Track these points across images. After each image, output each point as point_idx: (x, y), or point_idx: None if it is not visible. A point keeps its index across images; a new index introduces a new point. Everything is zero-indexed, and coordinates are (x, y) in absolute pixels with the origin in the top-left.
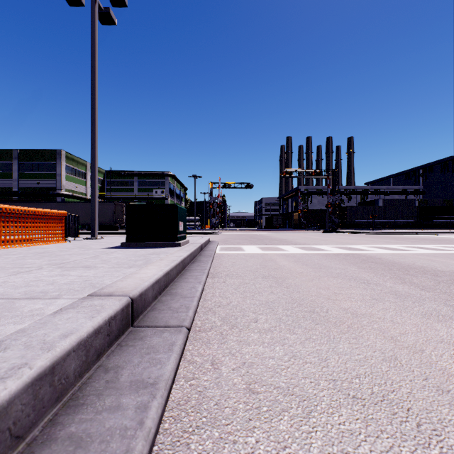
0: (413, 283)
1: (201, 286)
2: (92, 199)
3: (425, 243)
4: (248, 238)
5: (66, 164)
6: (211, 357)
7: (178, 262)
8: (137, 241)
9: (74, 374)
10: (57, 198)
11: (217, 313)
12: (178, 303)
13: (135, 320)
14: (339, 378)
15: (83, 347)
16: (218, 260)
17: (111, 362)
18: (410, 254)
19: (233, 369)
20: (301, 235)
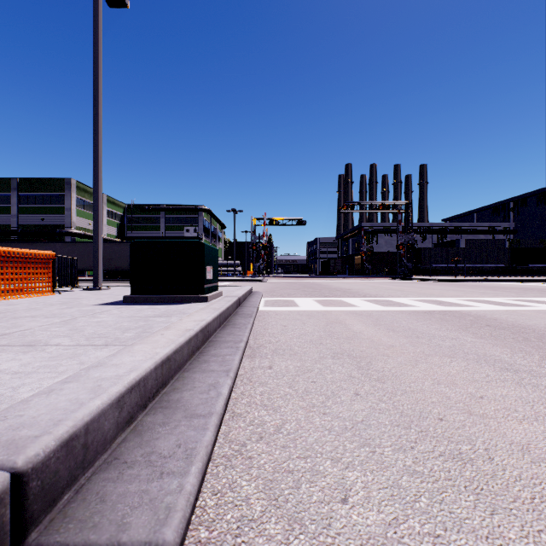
0: None
1: (229, 383)
2: (95, 237)
3: (536, 295)
4: (301, 288)
5: (77, 197)
6: None
7: (194, 332)
8: (147, 294)
9: None
10: (66, 237)
11: (255, 464)
12: (173, 436)
13: (39, 519)
14: None
15: None
16: (262, 322)
17: None
18: (531, 311)
19: None
20: (368, 284)
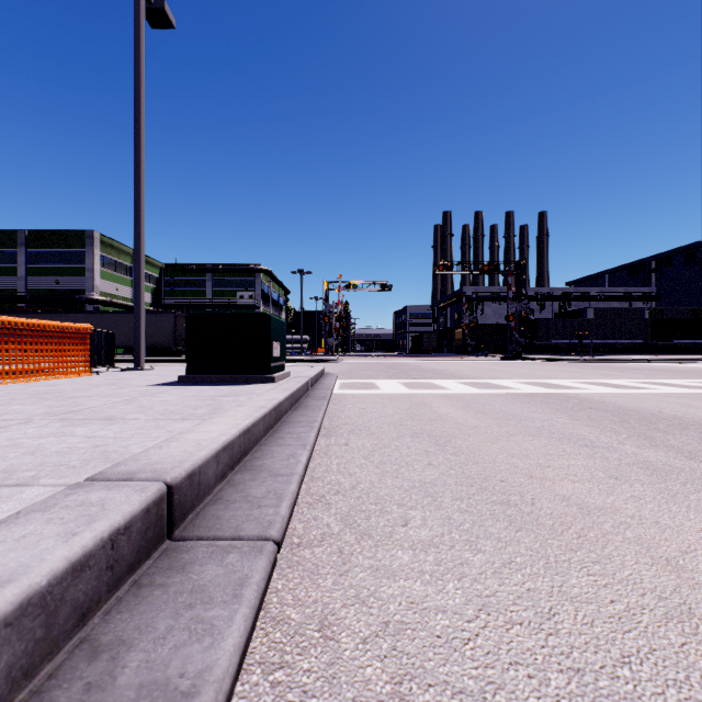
0: (670, 446)
1: (307, 454)
2: (136, 306)
3: (668, 377)
4: (385, 369)
5: (101, 254)
6: (319, 609)
7: (268, 409)
8: (205, 374)
9: (7, 676)
10: (87, 306)
11: (333, 507)
12: (263, 487)
13: (178, 525)
14: (587, 665)
15: (37, 610)
16: (337, 405)
17: (109, 631)
18: (649, 394)
19: (364, 639)
20: (468, 364)
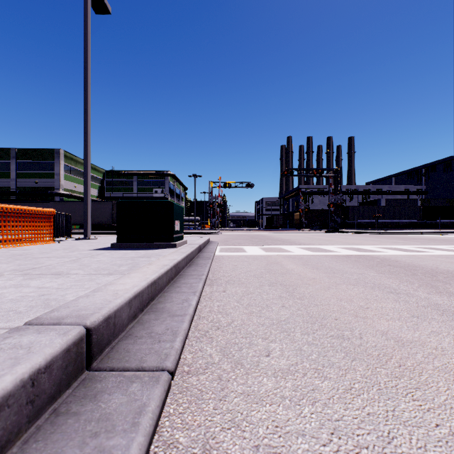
0: (450, 293)
1: (196, 299)
2: (85, 197)
3: (436, 244)
4: (249, 238)
5: (64, 164)
6: (202, 433)
7: (169, 267)
8: (129, 242)
9: None
10: (56, 197)
11: (214, 340)
12: (163, 325)
13: (96, 357)
14: None
15: None
16: (218, 263)
17: None
18: (426, 256)
19: None
20: (304, 235)
